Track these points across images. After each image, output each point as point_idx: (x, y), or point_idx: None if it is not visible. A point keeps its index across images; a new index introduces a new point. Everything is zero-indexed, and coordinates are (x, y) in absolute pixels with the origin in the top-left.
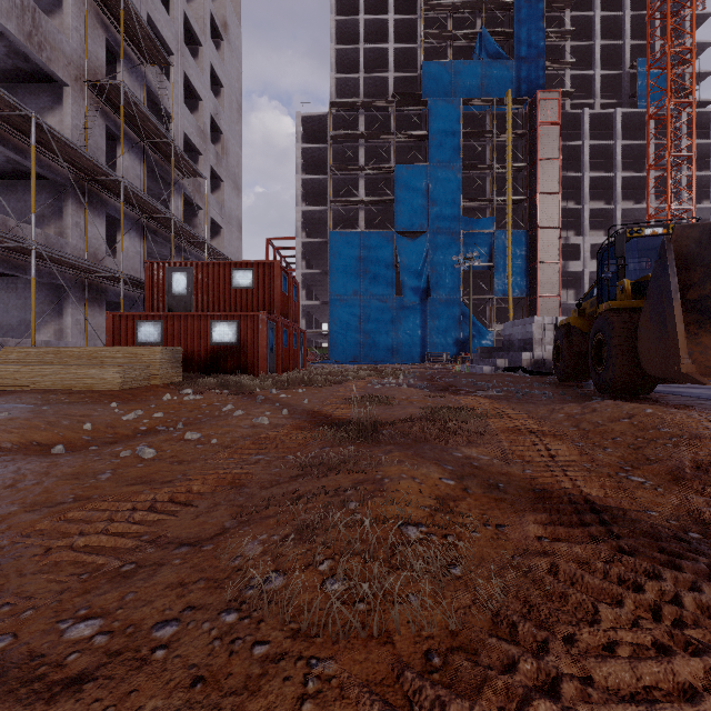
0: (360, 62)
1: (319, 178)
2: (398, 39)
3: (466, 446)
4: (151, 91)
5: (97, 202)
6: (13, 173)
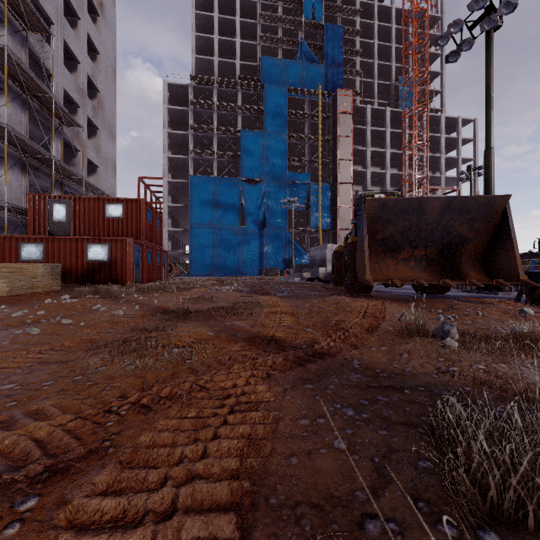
0: (214, 49)
1: (182, 133)
2: (243, 36)
3: (238, 320)
4: (33, 53)
5: None
6: None
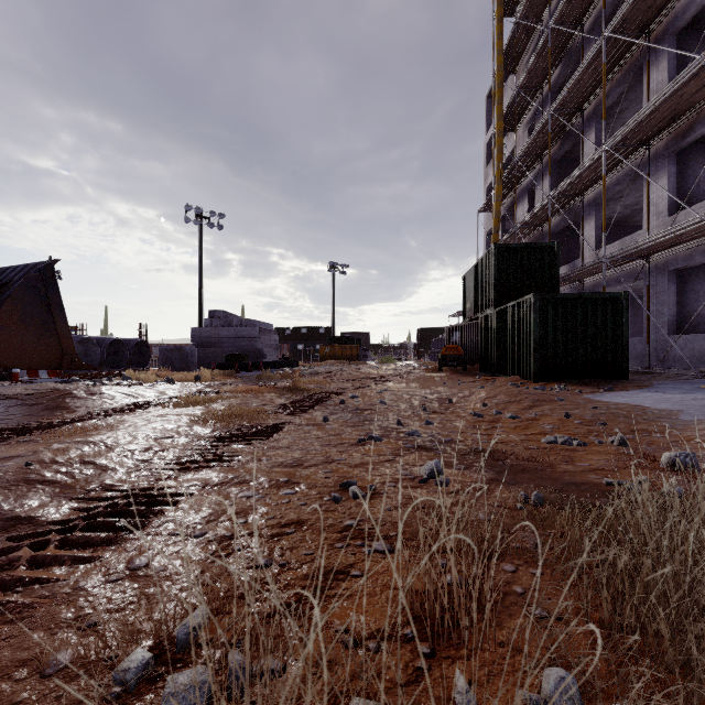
0: None
1: None
2: None
3: None
4: None
5: None
6: None
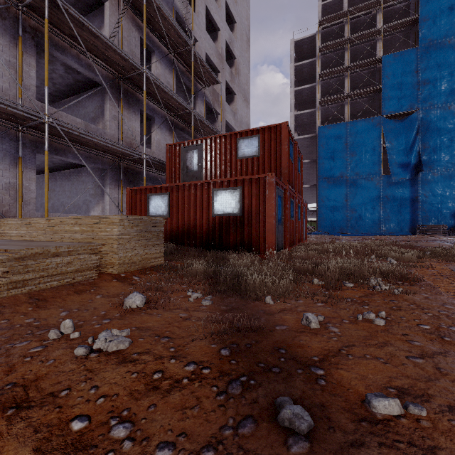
0: None
1: (308, 86)
2: None
3: None
4: (179, 17)
5: (132, 101)
6: (77, 86)
